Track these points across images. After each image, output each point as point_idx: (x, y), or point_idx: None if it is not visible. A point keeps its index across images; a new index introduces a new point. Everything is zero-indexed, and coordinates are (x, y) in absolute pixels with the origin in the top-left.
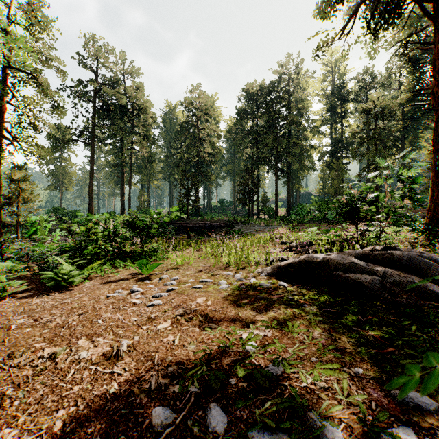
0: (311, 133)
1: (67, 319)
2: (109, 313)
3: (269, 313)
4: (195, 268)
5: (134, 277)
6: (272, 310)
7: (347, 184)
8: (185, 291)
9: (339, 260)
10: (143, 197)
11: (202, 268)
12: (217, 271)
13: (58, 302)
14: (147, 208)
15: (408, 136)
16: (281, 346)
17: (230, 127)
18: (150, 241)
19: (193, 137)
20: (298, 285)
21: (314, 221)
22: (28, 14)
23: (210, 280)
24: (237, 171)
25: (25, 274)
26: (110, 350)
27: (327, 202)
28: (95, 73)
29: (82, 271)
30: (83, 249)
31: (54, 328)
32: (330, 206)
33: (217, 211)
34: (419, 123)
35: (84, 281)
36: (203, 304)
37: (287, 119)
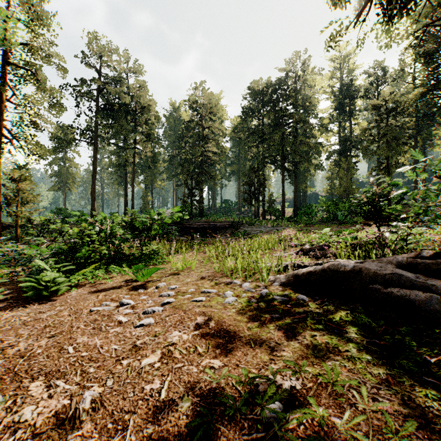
0: (318, 131)
1: (33, 343)
2: (86, 335)
3: (293, 345)
4: (197, 274)
5: (128, 285)
6: (295, 338)
7: (368, 180)
8: (183, 305)
9: (376, 270)
10: (146, 197)
11: (205, 274)
12: (221, 278)
13: (33, 317)
14: (150, 208)
15: (421, 133)
16: (322, 414)
17: (235, 125)
18: (149, 243)
19: (198, 136)
20: (321, 299)
21: (323, 222)
22: (28, 9)
23: (213, 290)
24: (242, 171)
25: (12, 279)
26: (67, 406)
27: (336, 202)
28: (98, 71)
29: (71, 277)
30: (74, 252)
31: (11, 359)
32: (339, 206)
33: (221, 212)
34: (432, 120)
35: (71, 289)
36: (204, 325)
37: (294, 116)
